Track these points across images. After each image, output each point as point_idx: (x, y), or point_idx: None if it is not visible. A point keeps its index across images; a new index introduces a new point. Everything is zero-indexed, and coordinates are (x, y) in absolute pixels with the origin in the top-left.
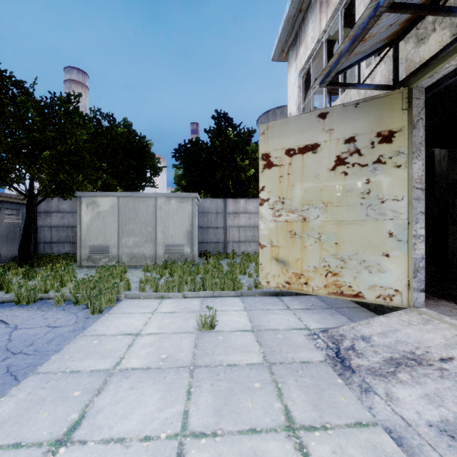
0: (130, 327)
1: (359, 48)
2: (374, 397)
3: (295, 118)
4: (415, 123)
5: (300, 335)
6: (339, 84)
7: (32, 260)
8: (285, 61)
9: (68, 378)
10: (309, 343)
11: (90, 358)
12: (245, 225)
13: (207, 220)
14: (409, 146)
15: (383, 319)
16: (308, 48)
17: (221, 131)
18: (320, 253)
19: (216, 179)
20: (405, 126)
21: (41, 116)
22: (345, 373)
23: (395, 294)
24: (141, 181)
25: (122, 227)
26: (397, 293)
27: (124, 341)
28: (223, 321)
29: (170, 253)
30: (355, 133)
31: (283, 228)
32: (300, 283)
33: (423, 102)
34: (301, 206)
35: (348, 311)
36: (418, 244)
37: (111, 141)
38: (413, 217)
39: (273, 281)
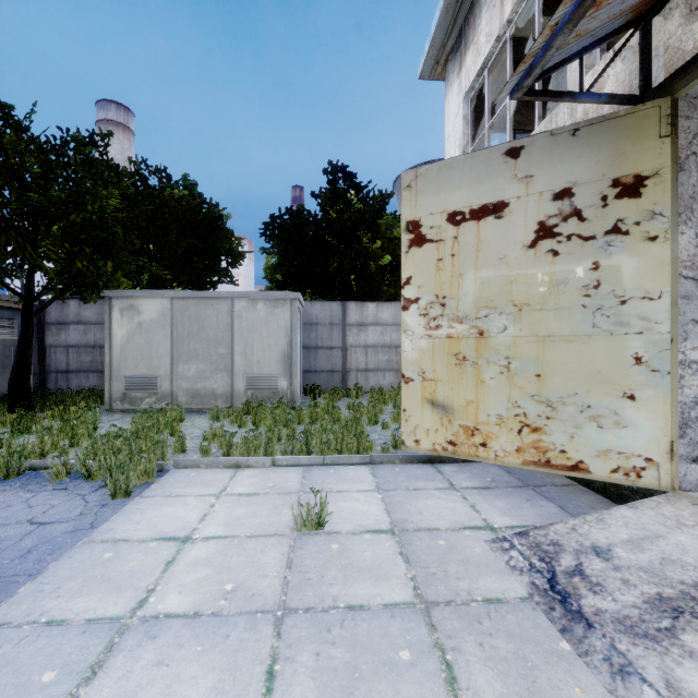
0: (175, 524)
1: (586, 22)
2: (642, 689)
3: (465, 158)
4: (682, 161)
5: (479, 542)
6: (546, 93)
7: (31, 401)
8: (440, 79)
9: (39, 637)
10: (496, 557)
11: (91, 590)
12: (377, 343)
13: (315, 335)
14: (672, 201)
15: (627, 513)
16: (481, 52)
17: (337, 193)
18: (508, 392)
19: (330, 271)
20: (666, 167)
21: (42, 164)
22: (573, 628)
23: (646, 466)
24: (211, 273)
25: (178, 347)
26: (650, 465)
27: (160, 554)
28: (340, 512)
29: (255, 388)
30: (572, 181)
31: (444, 349)
32: (473, 443)
33: (697, 124)
34: (475, 310)
35: (557, 493)
36: (687, 377)
37: (161, 208)
38: (680, 329)
39: (425, 440)
